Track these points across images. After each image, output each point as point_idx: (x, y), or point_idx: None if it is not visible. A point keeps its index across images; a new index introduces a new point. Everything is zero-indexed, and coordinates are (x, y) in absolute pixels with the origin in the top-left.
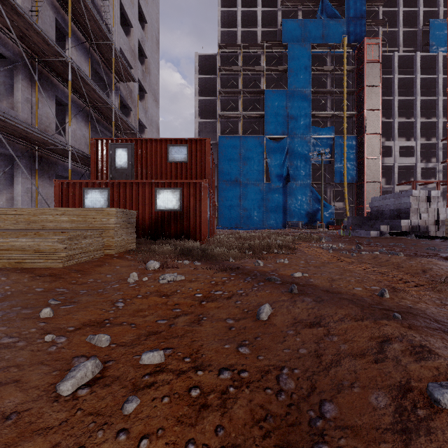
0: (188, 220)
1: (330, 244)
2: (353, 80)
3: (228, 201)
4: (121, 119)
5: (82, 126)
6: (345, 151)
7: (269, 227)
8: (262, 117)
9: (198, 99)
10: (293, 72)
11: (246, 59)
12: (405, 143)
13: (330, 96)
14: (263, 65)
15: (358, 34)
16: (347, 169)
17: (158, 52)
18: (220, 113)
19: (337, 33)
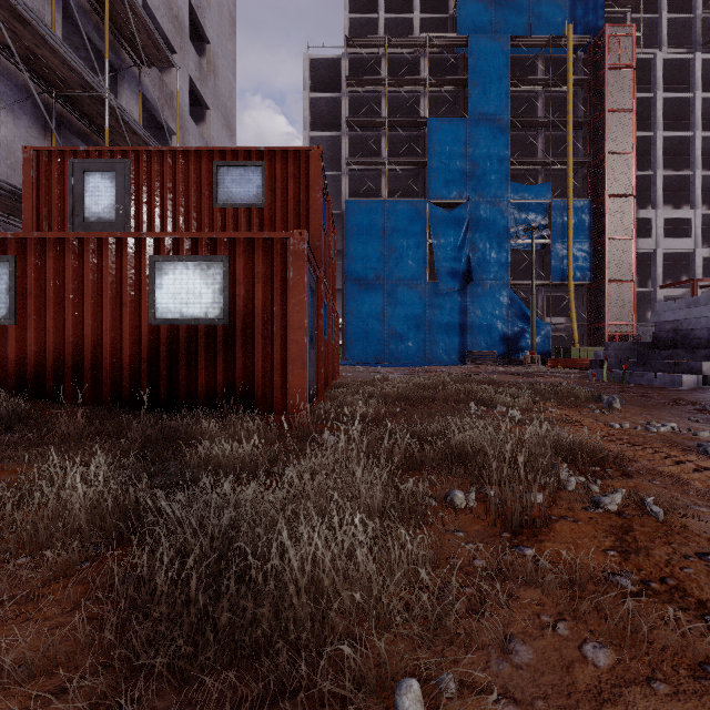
0: (249, 350)
1: (670, 423)
2: (583, 101)
3: (362, 315)
4: (135, 134)
5: (32, 136)
6: (570, 227)
7: (435, 363)
8: (422, 167)
9: (309, 136)
10: (478, 86)
11: (393, 67)
12: (675, 213)
13: (542, 130)
14: (425, 74)
15: (590, 23)
16: (574, 259)
17: (234, 39)
18: (348, 158)
19: (554, 22)
